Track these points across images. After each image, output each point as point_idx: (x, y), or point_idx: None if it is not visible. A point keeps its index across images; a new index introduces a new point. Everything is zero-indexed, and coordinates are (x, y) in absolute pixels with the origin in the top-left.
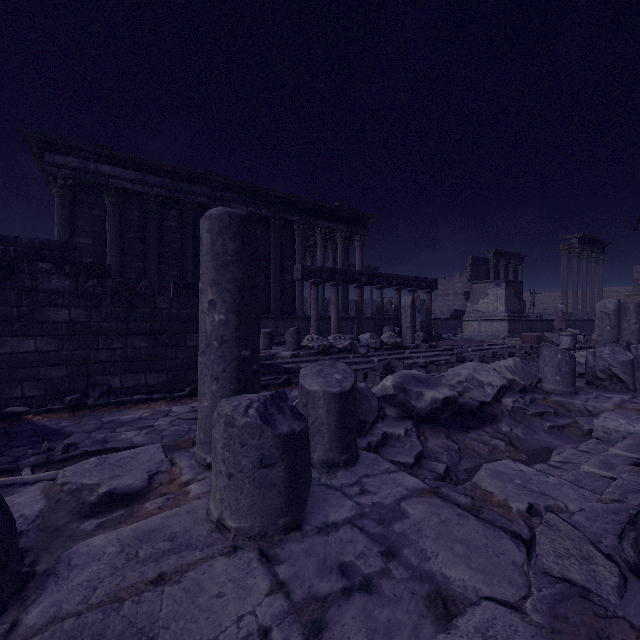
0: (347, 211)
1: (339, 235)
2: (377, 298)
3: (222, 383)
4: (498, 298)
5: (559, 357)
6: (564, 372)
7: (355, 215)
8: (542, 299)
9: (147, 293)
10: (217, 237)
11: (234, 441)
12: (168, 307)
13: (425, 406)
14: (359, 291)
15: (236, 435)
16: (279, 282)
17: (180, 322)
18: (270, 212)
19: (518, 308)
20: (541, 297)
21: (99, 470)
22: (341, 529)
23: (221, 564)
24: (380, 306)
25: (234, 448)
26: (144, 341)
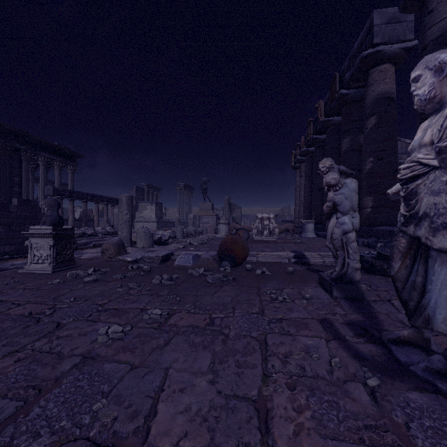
0: (64, 150)
1: (57, 164)
2: (95, 208)
3: (129, 230)
4: (152, 211)
5: (181, 229)
6: (182, 233)
7: (69, 153)
8: (168, 211)
9: (5, 203)
10: (128, 200)
11: (146, 234)
12: (16, 211)
13: (156, 239)
14: (86, 204)
15: (146, 233)
16: (9, 192)
17: (22, 219)
18: (2, 139)
19: (161, 216)
20: (168, 210)
21: (100, 250)
22: (158, 247)
23: (149, 248)
24: (97, 213)
25: (146, 235)
26: (3, 228)
